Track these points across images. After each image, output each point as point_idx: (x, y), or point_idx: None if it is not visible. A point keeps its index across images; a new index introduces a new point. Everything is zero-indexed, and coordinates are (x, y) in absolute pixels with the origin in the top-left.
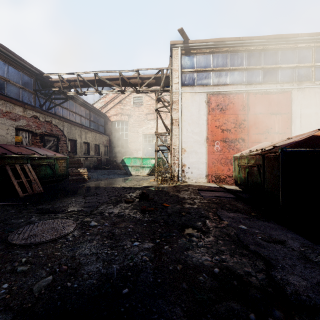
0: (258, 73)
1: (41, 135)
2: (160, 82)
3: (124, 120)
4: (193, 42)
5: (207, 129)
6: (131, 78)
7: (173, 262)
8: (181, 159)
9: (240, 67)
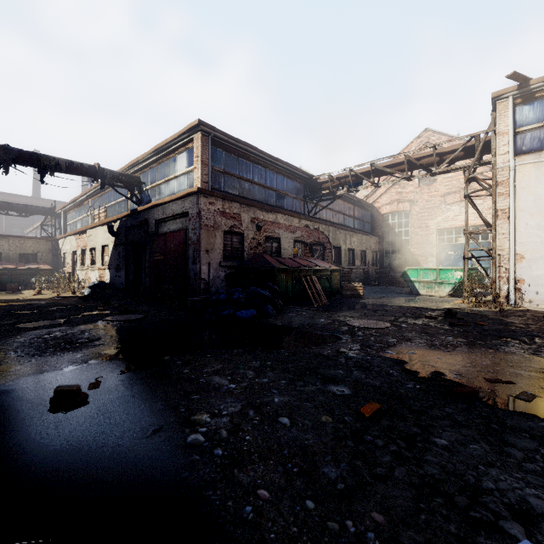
0: None
1: (310, 245)
2: (473, 153)
3: (403, 210)
4: (540, 80)
5: None
6: (423, 157)
7: (485, 348)
8: (514, 271)
9: None
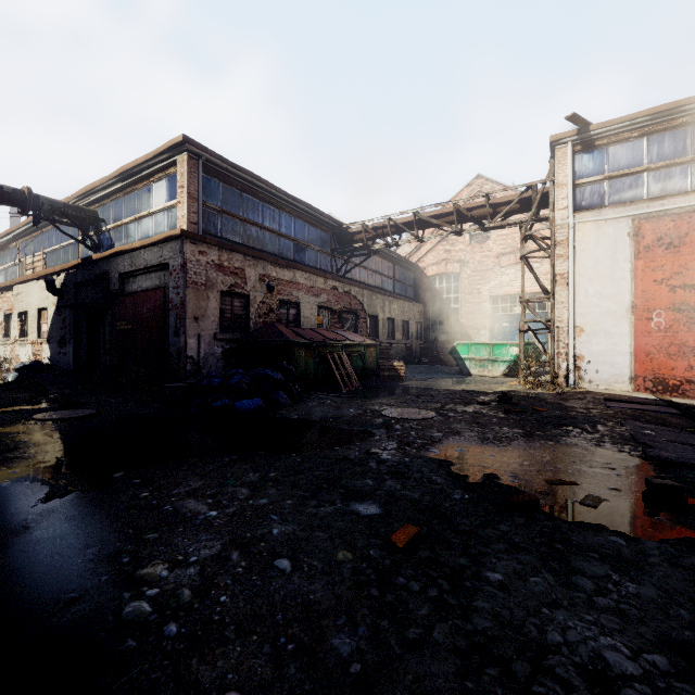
0: None
1: (339, 313)
2: (530, 206)
3: (452, 272)
4: (600, 126)
5: (633, 287)
6: (474, 208)
7: (544, 440)
8: (574, 346)
9: None
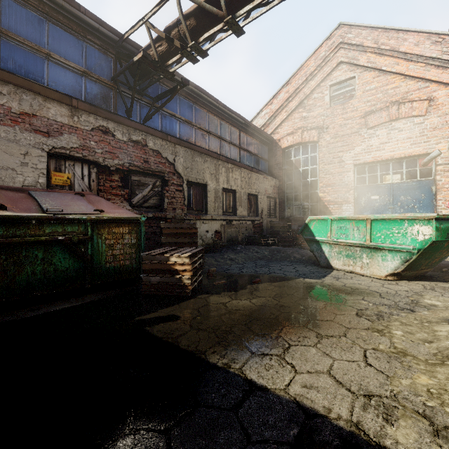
0: None
1: (123, 173)
2: None
3: (309, 141)
4: None
5: None
6: None
7: None
8: None
9: None
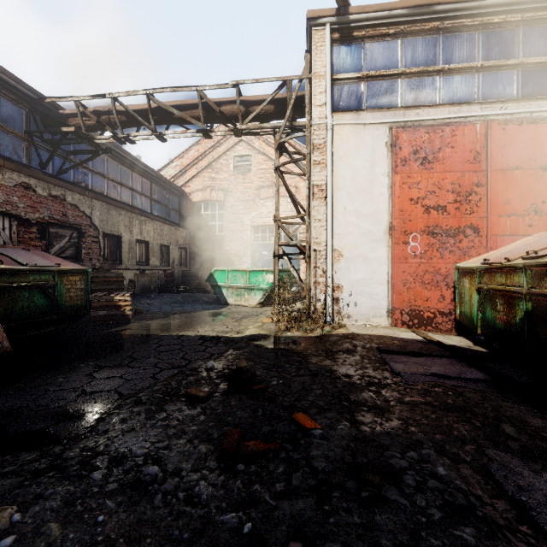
0: (510, 76)
1: (41, 225)
2: (285, 111)
3: (217, 200)
4: (360, 10)
5: (390, 206)
6: (224, 103)
7: None
8: (332, 273)
9: (467, 64)
